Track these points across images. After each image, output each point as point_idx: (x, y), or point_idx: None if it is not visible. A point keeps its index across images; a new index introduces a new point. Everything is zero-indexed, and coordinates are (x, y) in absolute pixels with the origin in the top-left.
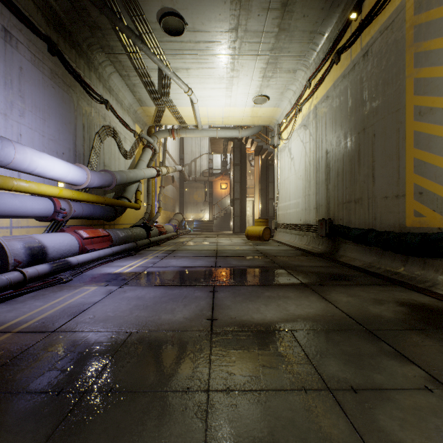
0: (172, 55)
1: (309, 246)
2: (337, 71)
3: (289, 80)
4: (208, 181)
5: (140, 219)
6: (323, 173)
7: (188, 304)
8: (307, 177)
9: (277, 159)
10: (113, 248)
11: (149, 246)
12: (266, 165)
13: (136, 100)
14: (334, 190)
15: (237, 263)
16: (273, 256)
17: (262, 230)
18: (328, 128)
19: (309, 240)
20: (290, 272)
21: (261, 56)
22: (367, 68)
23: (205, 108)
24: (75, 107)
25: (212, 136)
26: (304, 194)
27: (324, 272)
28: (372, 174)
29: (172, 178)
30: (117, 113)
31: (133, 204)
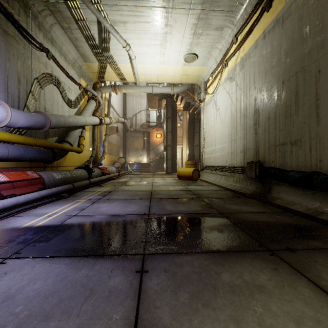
0: (109, 6)
1: (236, 186)
2: (268, 18)
3: (216, 38)
4: (146, 131)
5: (85, 162)
6: (251, 118)
7: (86, 327)
8: (233, 124)
9: (203, 111)
10: (41, 191)
11: (88, 187)
12: (193, 119)
13: (79, 55)
14: (264, 134)
15: (172, 208)
16: (206, 198)
17: (192, 171)
18: (257, 75)
19: (236, 181)
20: (235, 222)
21: (193, 10)
22: (309, 3)
23: (142, 65)
24: (7, 47)
25: (149, 92)
26: (230, 139)
27: (274, 222)
28: (316, 113)
29: (116, 128)
30: (60, 63)
31: (74, 147)
